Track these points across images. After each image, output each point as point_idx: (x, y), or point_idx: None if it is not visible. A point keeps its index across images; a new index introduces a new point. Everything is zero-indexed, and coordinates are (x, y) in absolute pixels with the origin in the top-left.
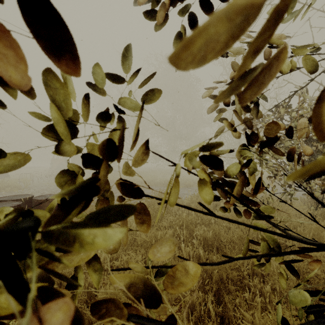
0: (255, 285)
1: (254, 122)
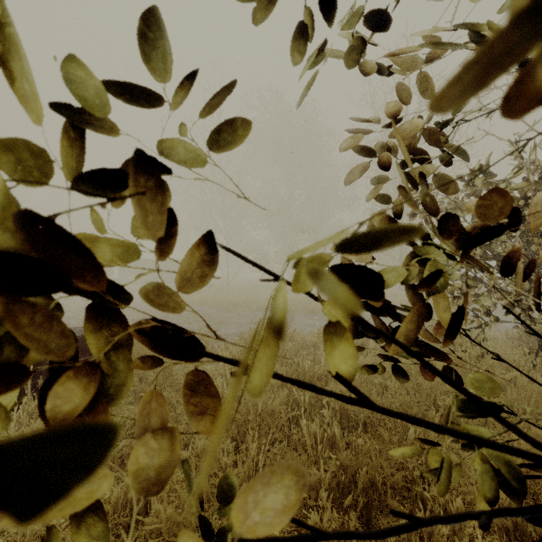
0: (434, 496)
1: None
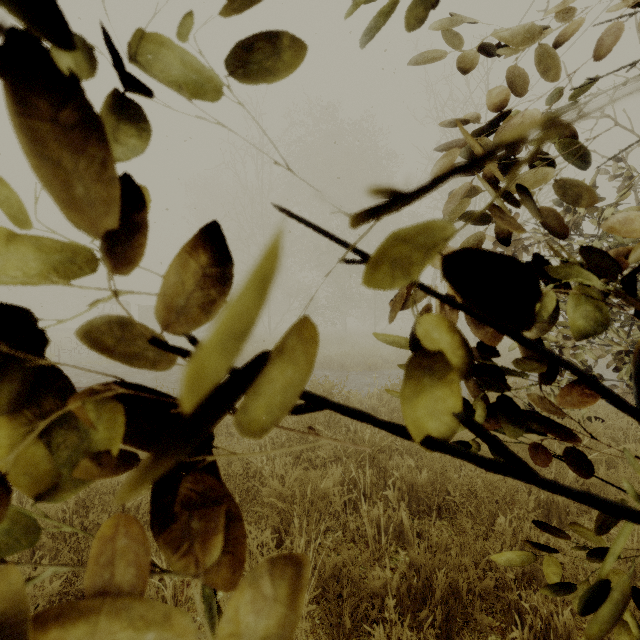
0: (533, 606)
1: (513, 235)
